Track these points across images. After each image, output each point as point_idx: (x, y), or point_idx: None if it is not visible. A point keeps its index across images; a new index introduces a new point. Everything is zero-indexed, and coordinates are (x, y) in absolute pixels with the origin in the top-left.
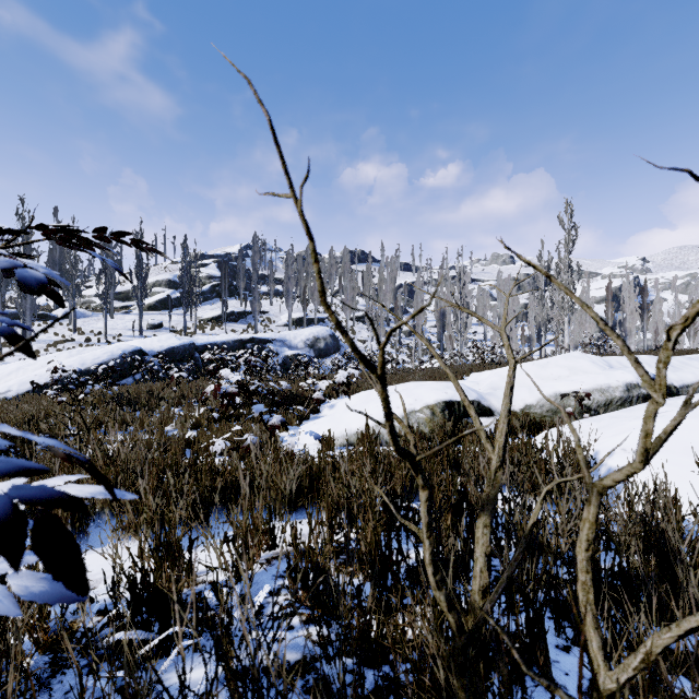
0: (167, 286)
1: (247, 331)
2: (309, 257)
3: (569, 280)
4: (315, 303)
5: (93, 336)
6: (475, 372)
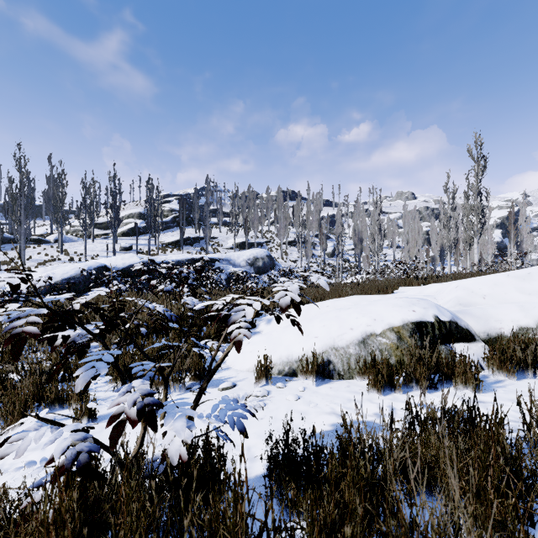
0: (138, 218)
1: (200, 253)
2: (250, 194)
3: (479, 204)
4: (255, 230)
5: (76, 257)
6: (404, 286)
